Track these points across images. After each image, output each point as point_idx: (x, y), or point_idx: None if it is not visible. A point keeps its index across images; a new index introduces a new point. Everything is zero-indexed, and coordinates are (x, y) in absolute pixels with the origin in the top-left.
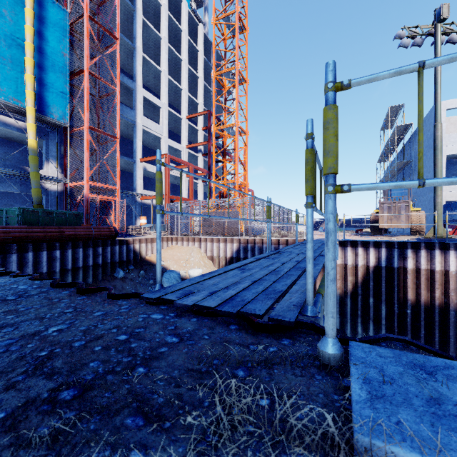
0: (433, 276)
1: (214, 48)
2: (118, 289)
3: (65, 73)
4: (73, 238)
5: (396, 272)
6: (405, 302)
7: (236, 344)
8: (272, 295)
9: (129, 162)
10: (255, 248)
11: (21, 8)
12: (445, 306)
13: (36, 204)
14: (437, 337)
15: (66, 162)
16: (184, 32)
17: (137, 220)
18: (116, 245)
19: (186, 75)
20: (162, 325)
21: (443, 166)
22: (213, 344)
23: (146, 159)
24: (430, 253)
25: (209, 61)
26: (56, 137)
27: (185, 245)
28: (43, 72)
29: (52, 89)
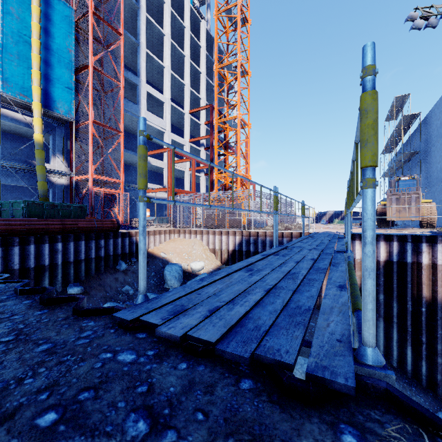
0: None
1: (216, 42)
2: (120, 282)
3: (70, 69)
4: (75, 231)
5: (410, 267)
6: (420, 299)
7: (256, 441)
8: (298, 317)
9: (133, 156)
10: (258, 241)
11: (28, 5)
12: None
13: (41, 197)
14: None
15: (72, 156)
16: (187, 28)
17: None
18: (119, 237)
19: (189, 70)
20: (128, 380)
21: None
22: (212, 441)
23: (149, 153)
24: None
25: (211, 56)
26: (62, 132)
27: (187, 238)
28: (50, 68)
29: (58, 85)
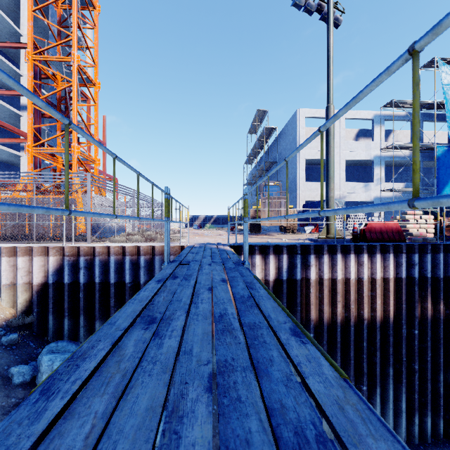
0: (335, 287)
1: None
2: None
3: None
4: None
5: (299, 285)
6: (309, 323)
7: None
8: None
9: None
10: (95, 263)
11: None
12: (346, 322)
13: None
14: (339, 361)
15: None
16: None
17: None
18: None
19: None
20: None
21: (303, 169)
22: None
23: None
24: (332, 259)
25: None
26: None
27: None
28: None
29: None
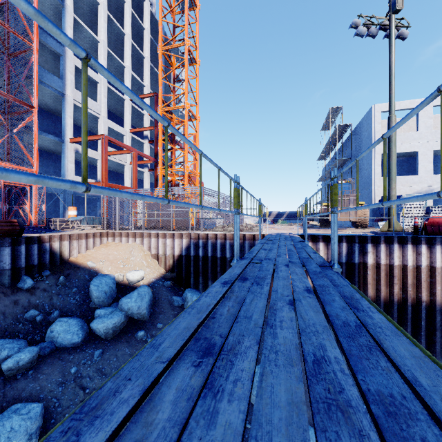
0: (392, 271)
1: (161, 20)
2: (21, 305)
3: None
4: None
5: (357, 268)
6: None
7: None
8: None
9: (56, 142)
10: (208, 244)
11: None
12: (403, 302)
13: None
14: None
15: None
16: (127, 4)
17: (66, 211)
18: (21, 244)
19: (130, 51)
20: None
21: (379, 164)
22: None
23: (77, 139)
24: (389, 248)
25: (157, 43)
26: None
27: (124, 242)
28: None
29: None
